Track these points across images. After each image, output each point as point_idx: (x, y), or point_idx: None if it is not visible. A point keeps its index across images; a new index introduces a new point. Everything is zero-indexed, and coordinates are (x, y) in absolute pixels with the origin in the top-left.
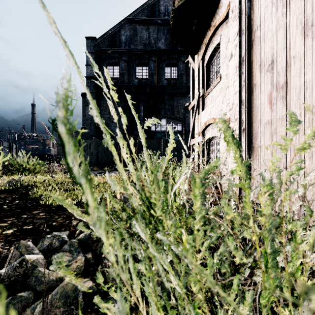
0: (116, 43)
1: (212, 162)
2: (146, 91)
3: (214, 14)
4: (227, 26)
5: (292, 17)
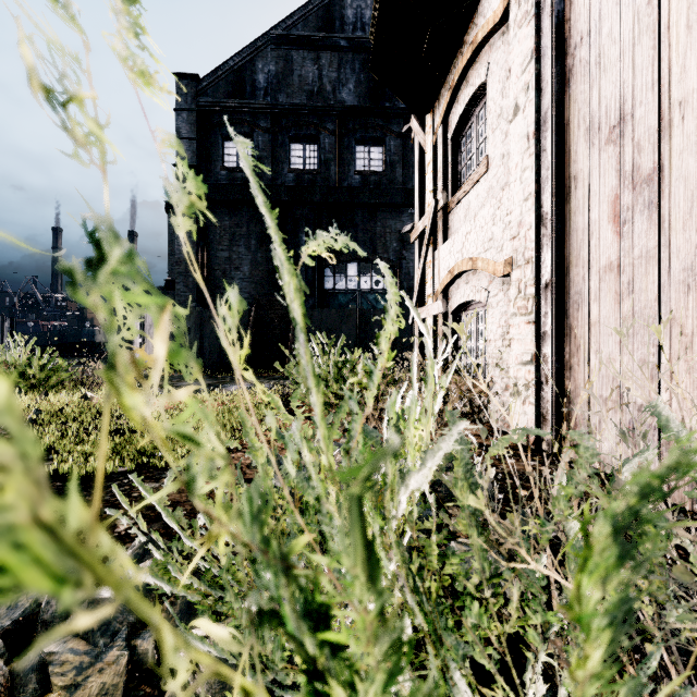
0: (245, 88)
1: (695, 430)
2: (314, 200)
3: (473, 15)
4: (505, 42)
5: (676, 5)
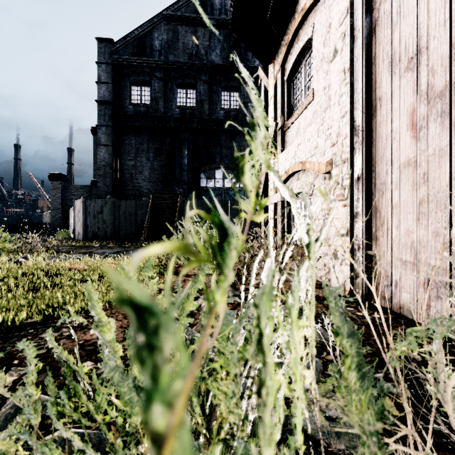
0: (145, 50)
1: None
2: (193, 127)
3: None
4: (326, 7)
5: None
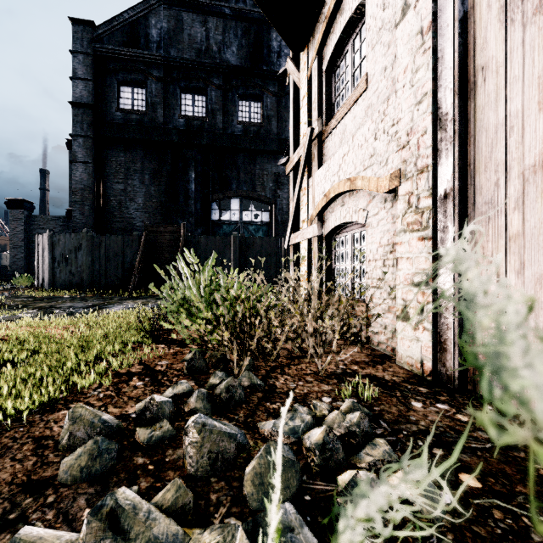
0: (139, 40)
1: None
2: (202, 143)
3: None
4: None
5: None
